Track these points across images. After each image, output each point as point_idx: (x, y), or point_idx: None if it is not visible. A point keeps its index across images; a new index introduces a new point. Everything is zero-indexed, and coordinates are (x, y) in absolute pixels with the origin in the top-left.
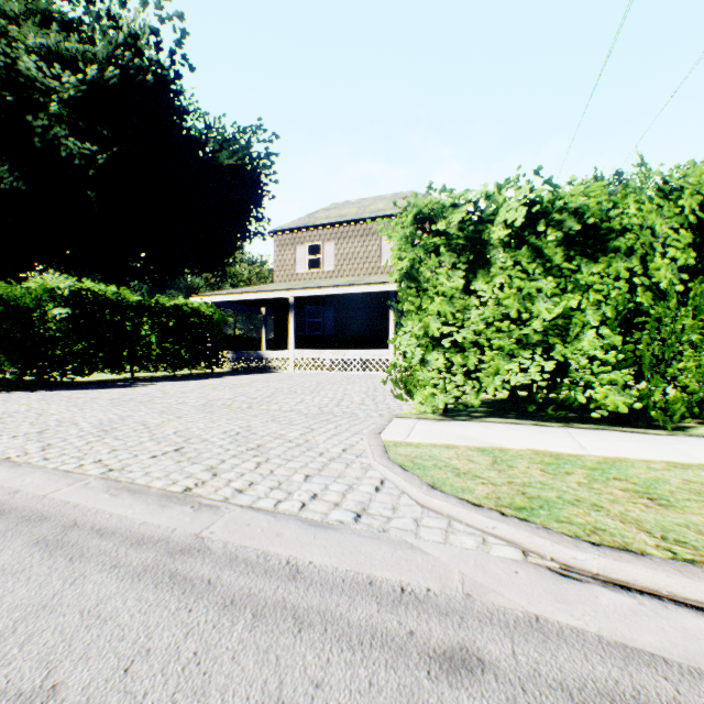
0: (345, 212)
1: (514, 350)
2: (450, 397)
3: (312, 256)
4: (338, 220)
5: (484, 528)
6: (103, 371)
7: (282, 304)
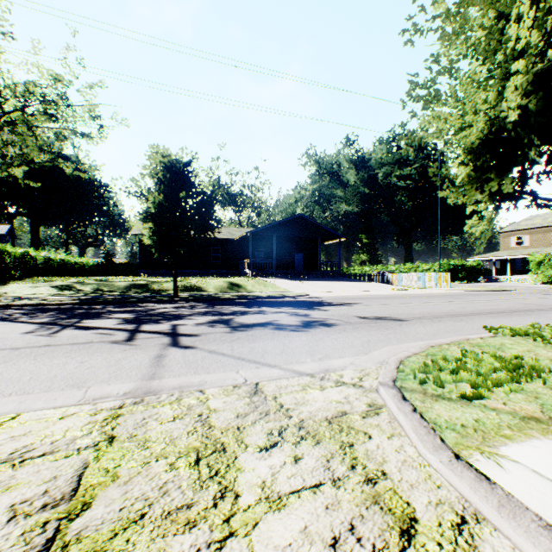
0: (534, 222)
1: (546, 276)
2: (536, 282)
3: (517, 241)
4: (530, 227)
5: (524, 286)
6: (453, 280)
7: (503, 258)
